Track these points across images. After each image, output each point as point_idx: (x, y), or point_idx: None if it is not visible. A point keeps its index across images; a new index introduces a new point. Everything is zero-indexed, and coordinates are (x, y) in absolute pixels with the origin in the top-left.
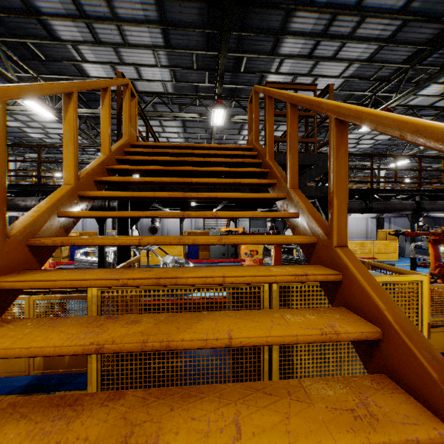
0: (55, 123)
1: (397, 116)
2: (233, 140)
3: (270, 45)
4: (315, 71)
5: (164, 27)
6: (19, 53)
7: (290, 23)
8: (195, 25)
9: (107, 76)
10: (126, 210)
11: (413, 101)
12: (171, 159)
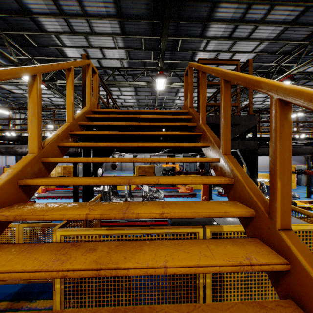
0: (46, 90)
1: None
2: (171, 100)
3: (199, 30)
4: (233, 48)
5: (121, 19)
6: (19, 42)
7: (215, 13)
8: (144, 17)
9: (80, 56)
10: None
11: (308, 69)
12: (122, 124)
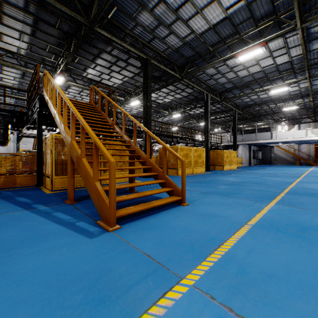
0: None
1: (120, 107)
2: None
3: (91, 58)
4: (111, 74)
5: (35, 29)
6: None
7: (101, 55)
8: (54, 36)
9: None
10: (42, 118)
11: None
12: None
